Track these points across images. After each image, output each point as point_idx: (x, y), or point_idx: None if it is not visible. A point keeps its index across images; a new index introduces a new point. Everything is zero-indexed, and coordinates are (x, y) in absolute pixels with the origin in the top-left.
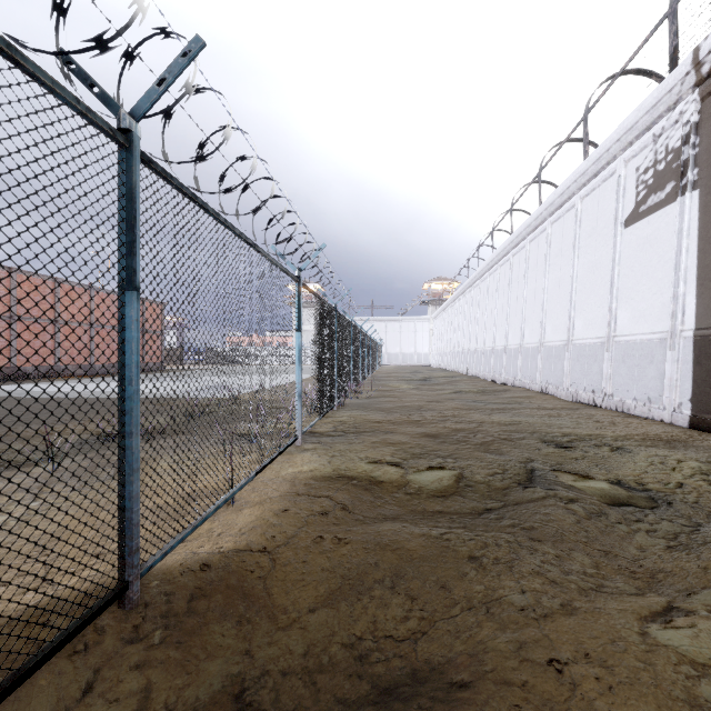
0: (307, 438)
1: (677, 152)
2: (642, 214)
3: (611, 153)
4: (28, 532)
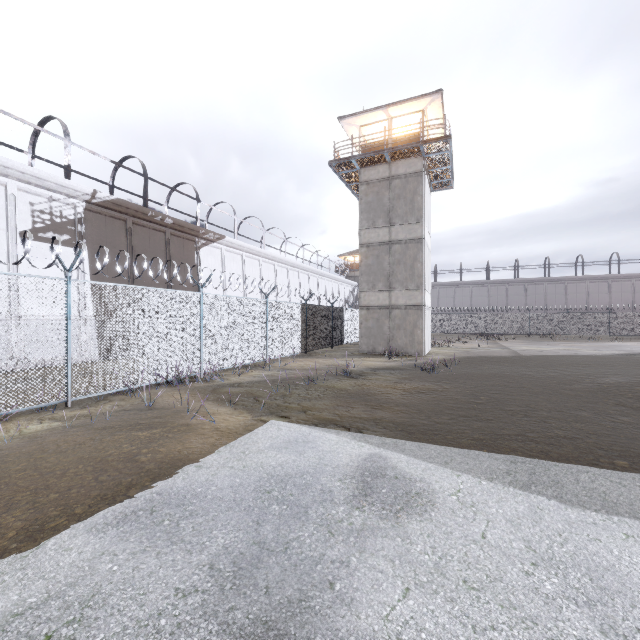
0: (257, 367)
1: (70, 221)
2: (43, 239)
3: (7, 172)
4: (330, 361)
